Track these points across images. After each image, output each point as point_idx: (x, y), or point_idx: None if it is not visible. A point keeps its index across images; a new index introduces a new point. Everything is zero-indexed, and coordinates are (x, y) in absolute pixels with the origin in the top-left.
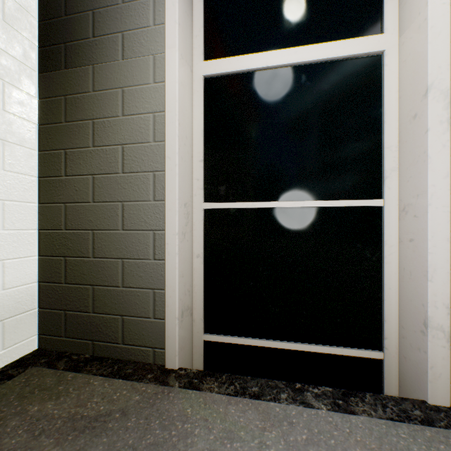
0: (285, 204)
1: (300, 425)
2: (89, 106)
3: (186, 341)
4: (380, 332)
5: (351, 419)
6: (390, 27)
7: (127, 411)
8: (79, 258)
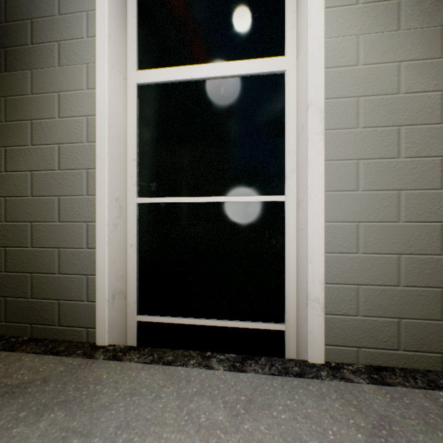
0: (206, 199)
1: (196, 382)
2: (27, 107)
3: (118, 321)
4: (284, 308)
5: (240, 376)
6: (290, 51)
7: (49, 379)
8: (18, 248)
